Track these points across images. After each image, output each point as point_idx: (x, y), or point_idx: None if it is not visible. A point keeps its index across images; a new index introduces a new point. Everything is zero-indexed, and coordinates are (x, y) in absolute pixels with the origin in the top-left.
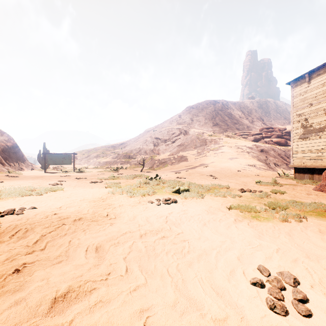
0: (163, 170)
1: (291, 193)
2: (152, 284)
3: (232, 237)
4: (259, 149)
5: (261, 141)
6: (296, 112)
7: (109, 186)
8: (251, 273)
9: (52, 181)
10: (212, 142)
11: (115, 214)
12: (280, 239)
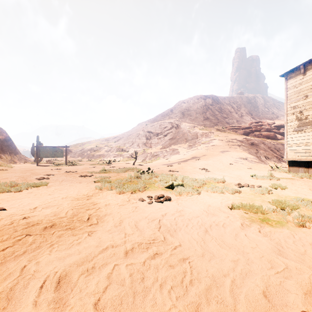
0: (155, 163)
1: (292, 189)
2: None
3: (244, 252)
4: (249, 142)
5: (250, 134)
6: (290, 104)
7: (98, 180)
8: None
9: (40, 174)
10: (203, 136)
11: (99, 216)
12: (309, 256)
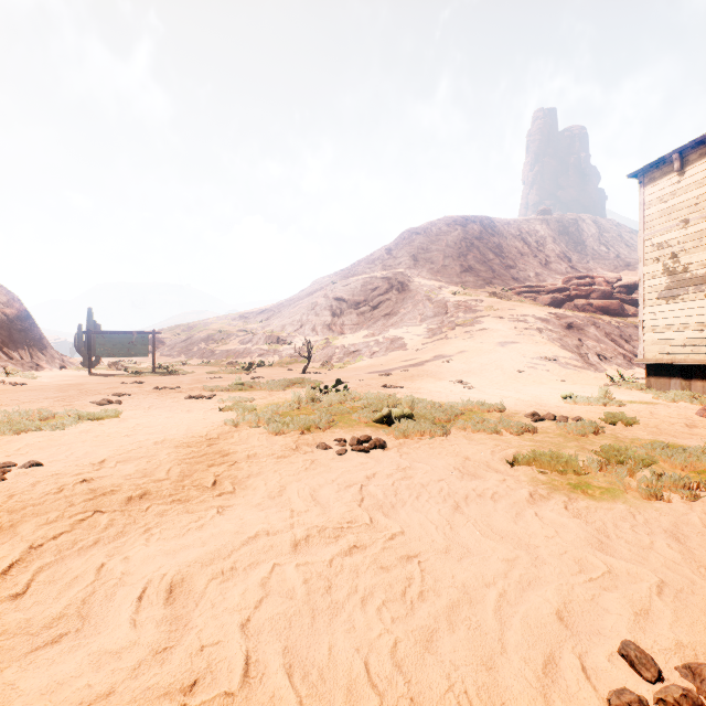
0: (353, 370)
1: (648, 424)
2: None
3: (530, 546)
4: (563, 323)
5: (566, 305)
6: (650, 239)
7: (228, 406)
8: (605, 669)
9: (101, 394)
10: (460, 308)
11: (236, 479)
12: (657, 553)
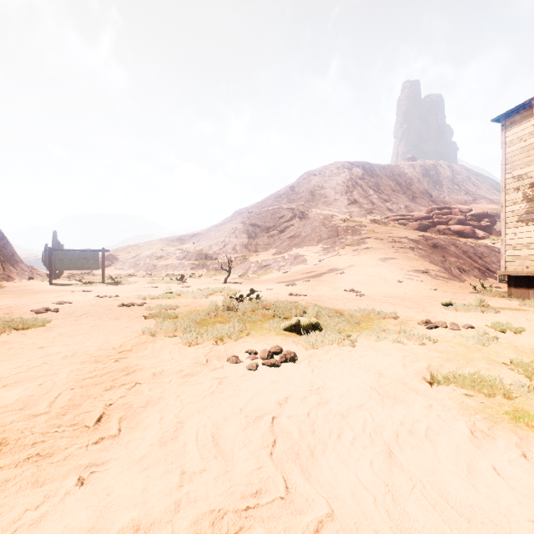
0: (265, 280)
1: None
2: None
3: None
4: (429, 243)
5: (430, 230)
6: (511, 172)
7: (151, 314)
8: None
9: (47, 302)
10: (349, 232)
11: (130, 410)
12: None
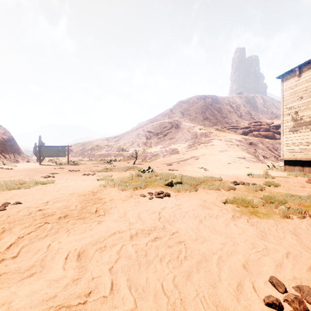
0: (155, 163)
1: (284, 186)
2: (143, 310)
3: (232, 237)
4: (248, 142)
5: (249, 134)
6: (286, 105)
7: (101, 178)
8: (262, 287)
9: (45, 173)
10: (203, 136)
11: (105, 209)
12: (286, 240)
